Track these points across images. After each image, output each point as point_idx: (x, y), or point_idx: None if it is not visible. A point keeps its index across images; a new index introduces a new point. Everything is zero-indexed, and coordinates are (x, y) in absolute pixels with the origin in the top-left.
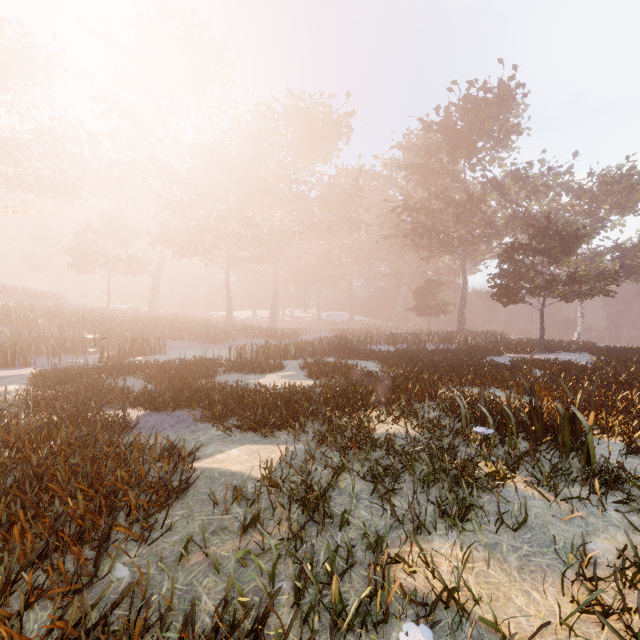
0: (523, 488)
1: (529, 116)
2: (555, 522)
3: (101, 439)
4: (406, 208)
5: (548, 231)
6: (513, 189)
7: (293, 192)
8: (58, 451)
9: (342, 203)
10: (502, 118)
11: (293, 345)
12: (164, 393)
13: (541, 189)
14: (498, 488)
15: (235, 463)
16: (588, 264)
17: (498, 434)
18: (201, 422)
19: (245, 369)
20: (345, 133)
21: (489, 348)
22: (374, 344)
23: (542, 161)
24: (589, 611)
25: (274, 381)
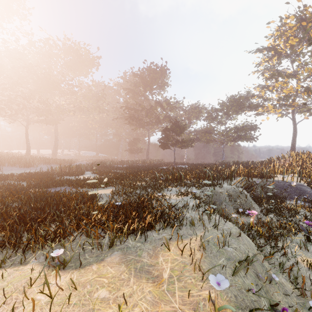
0: (171, 188)
1: (170, 80)
2: (176, 190)
3: (50, 191)
4: (127, 107)
5: (176, 124)
6: (165, 106)
7: (70, 90)
8: (37, 196)
9: (95, 99)
10: (162, 79)
11: (79, 166)
12: (43, 183)
13: (174, 107)
14: (166, 188)
15: (101, 193)
16: (188, 136)
17: (165, 182)
18: (73, 188)
19: (69, 174)
20: (96, 65)
21: (159, 165)
22: (114, 165)
23: (174, 98)
24: (180, 195)
25: (90, 176)
